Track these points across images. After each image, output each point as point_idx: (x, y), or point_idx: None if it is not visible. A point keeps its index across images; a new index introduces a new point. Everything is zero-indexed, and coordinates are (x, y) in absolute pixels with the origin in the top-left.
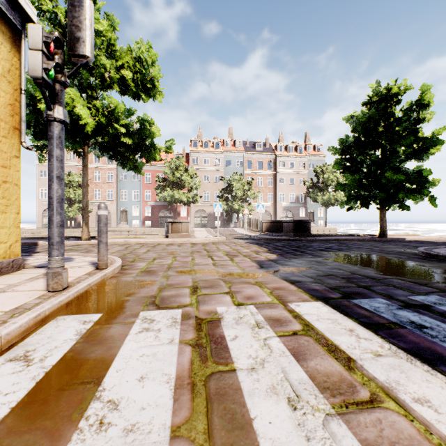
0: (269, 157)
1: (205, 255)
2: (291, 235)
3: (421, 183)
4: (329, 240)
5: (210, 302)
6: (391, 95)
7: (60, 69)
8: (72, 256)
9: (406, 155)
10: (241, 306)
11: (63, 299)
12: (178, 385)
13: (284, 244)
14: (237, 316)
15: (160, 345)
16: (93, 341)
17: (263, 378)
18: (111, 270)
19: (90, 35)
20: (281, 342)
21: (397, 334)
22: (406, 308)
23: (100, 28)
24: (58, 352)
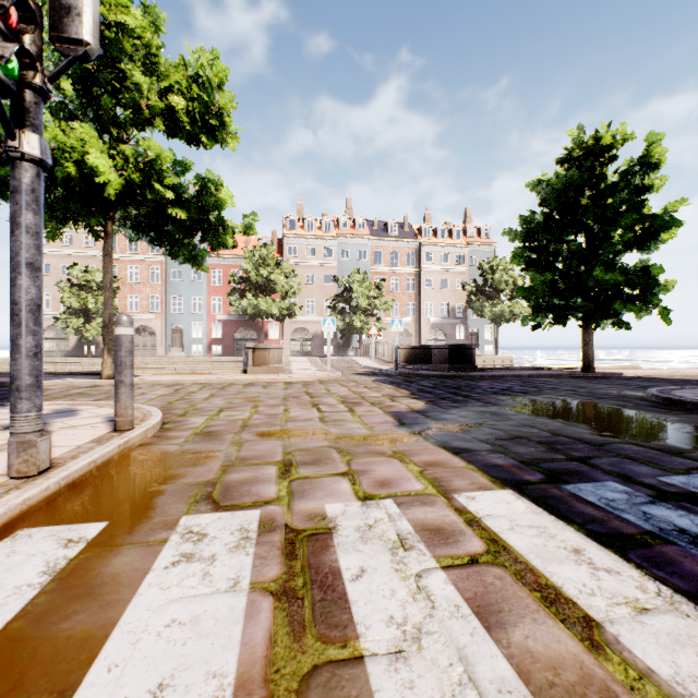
0: (409, 245)
1: (308, 403)
2: (445, 368)
3: (647, 287)
4: (506, 377)
5: (314, 493)
6: (602, 148)
7: (30, 61)
8: (77, 406)
9: (624, 242)
10: (370, 502)
11: (34, 494)
12: None
13: (435, 384)
14: (363, 524)
15: (211, 597)
16: (75, 588)
17: (422, 678)
18: (141, 432)
19: (93, 3)
20: (451, 582)
21: (663, 559)
22: (662, 501)
23: (130, 22)
24: None
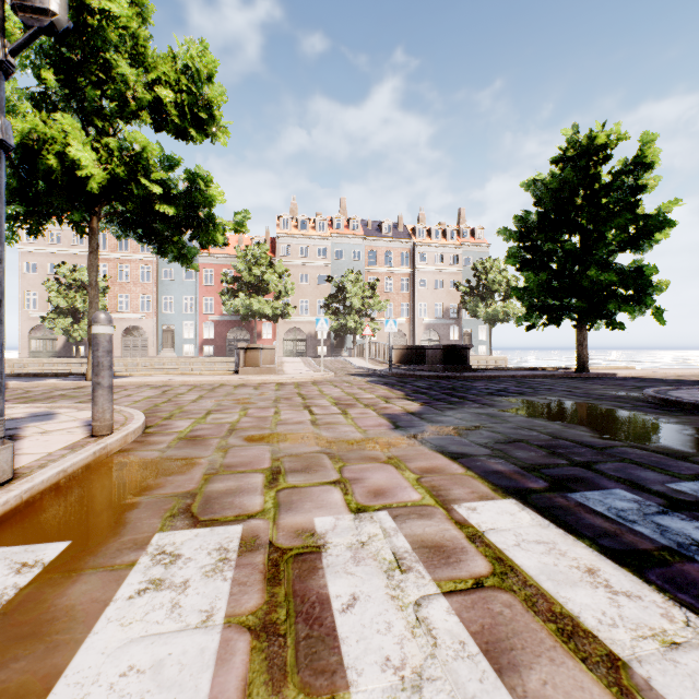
0: (403, 246)
1: (299, 405)
2: (440, 369)
3: (641, 287)
4: (501, 377)
5: (303, 504)
6: (597, 147)
7: None
8: (56, 409)
9: (618, 242)
10: (363, 515)
11: None
12: None
13: (430, 385)
14: (355, 541)
15: (178, 635)
16: (20, 625)
17: None
18: (119, 437)
19: None
20: (454, 612)
21: (686, 580)
22: (675, 510)
23: (115, 9)
24: None
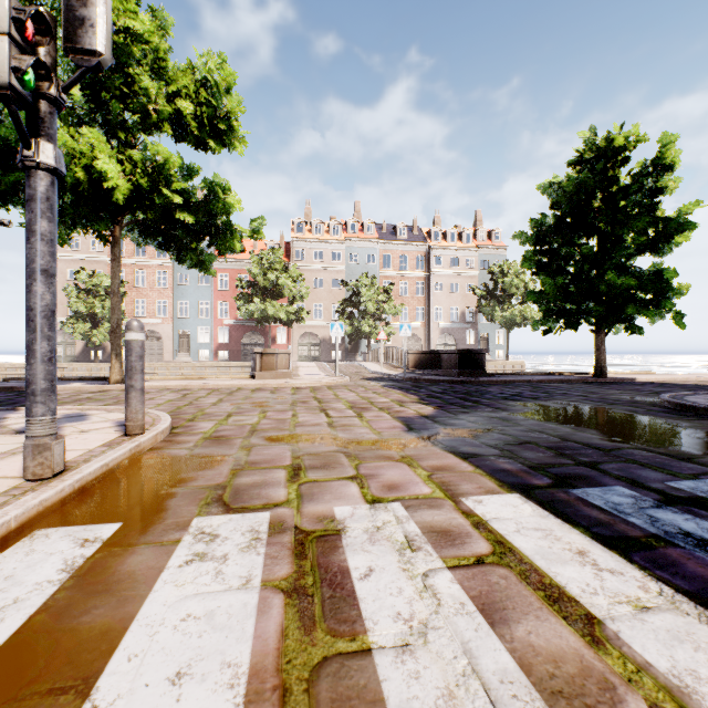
0: (418, 249)
1: (316, 408)
2: (455, 373)
3: (660, 291)
4: (516, 382)
5: (323, 496)
6: (614, 149)
7: (46, 72)
8: (87, 410)
9: (637, 245)
10: (378, 505)
11: (50, 495)
12: (252, 694)
13: (445, 389)
14: (371, 526)
15: (224, 593)
16: (94, 584)
17: (428, 669)
18: (151, 436)
19: (106, 14)
20: (457, 581)
21: (667, 561)
22: (669, 505)
23: (139, 27)
24: (16, 614)
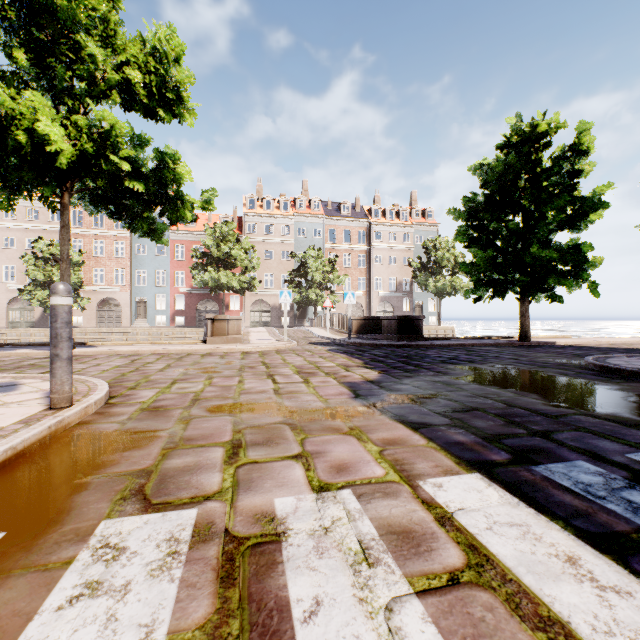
0: (360, 225)
1: (263, 373)
2: (395, 338)
3: (578, 263)
4: (451, 346)
5: (263, 483)
6: (538, 134)
7: None
8: (20, 379)
9: (557, 222)
10: (326, 495)
11: None
12: None
13: (387, 353)
14: (318, 526)
15: None
16: None
17: None
18: (79, 409)
19: None
20: (431, 619)
21: None
22: None
23: None
24: None
